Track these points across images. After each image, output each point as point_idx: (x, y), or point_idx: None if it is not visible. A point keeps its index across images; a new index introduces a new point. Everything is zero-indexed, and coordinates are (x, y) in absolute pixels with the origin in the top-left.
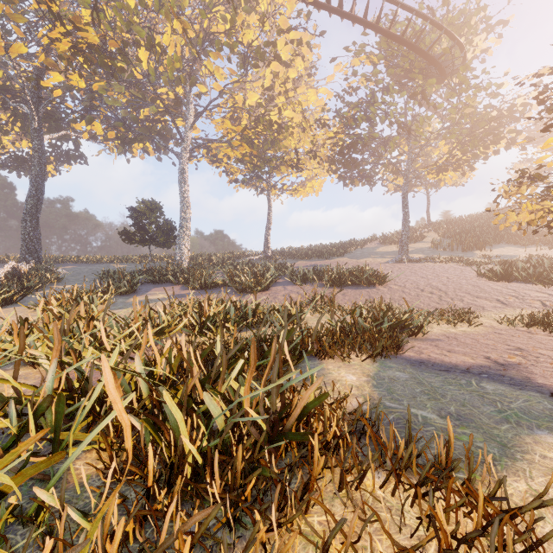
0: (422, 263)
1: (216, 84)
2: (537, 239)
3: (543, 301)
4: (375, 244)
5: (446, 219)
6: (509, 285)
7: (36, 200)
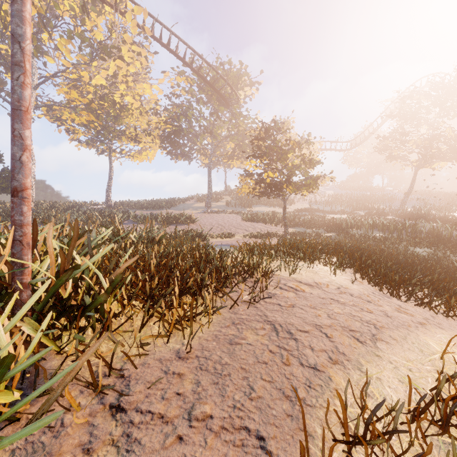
0: (218, 214)
1: (65, 61)
2: (275, 203)
3: (262, 229)
4: (193, 202)
5: (236, 188)
6: (252, 223)
7: None
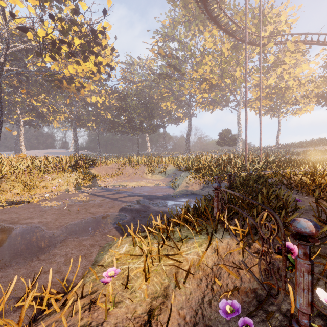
0: None
1: (255, 81)
2: None
3: None
4: None
5: None
6: None
7: (189, 133)
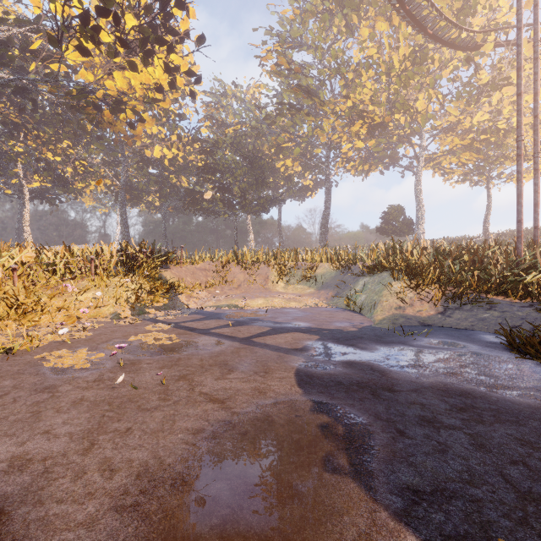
0: None
1: (451, 118)
2: None
3: None
4: None
5: None
6: None
7: (328, 214)
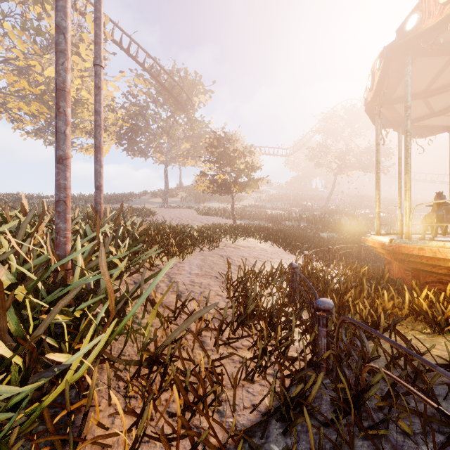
0: (175, 209)
1: (16, 50)
2: (226, 200)
3: (214, 222)
4: (148, 197)
5: (190, 185)
6: (206, 217)
7: None
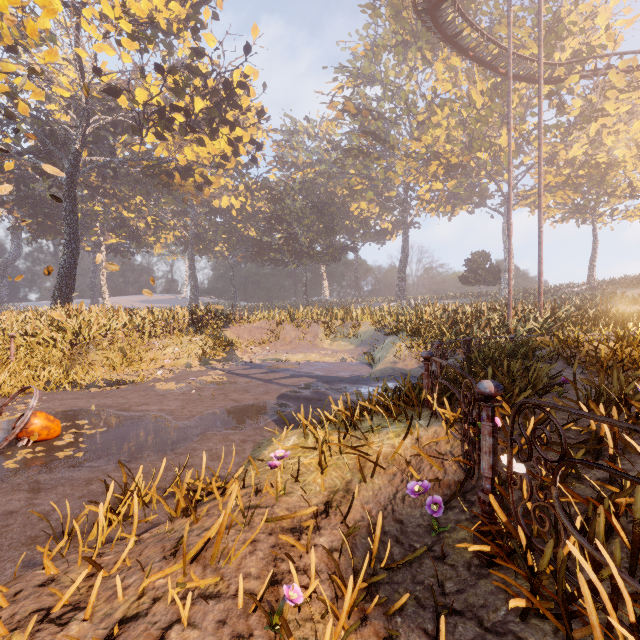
0: None
1: None
2: None
3: None
4: None
5: None
6: None
7: (405, 261)
